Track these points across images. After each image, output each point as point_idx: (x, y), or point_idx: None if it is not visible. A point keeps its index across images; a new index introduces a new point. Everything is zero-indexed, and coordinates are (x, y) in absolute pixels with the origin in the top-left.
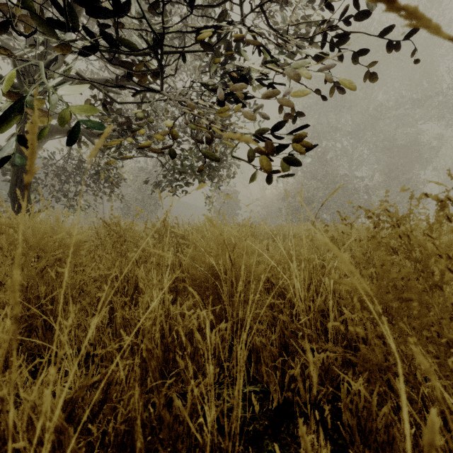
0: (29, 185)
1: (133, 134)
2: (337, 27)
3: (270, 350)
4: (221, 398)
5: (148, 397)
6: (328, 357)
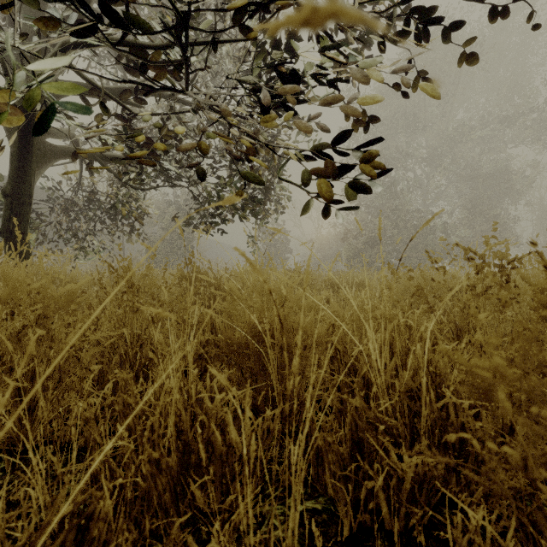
0: (26, 220)
1: (156, 157)
2: (421, 7)
3: (338, 452)
4: (267, 521)
5: (158, 521)
6: (424, 464)
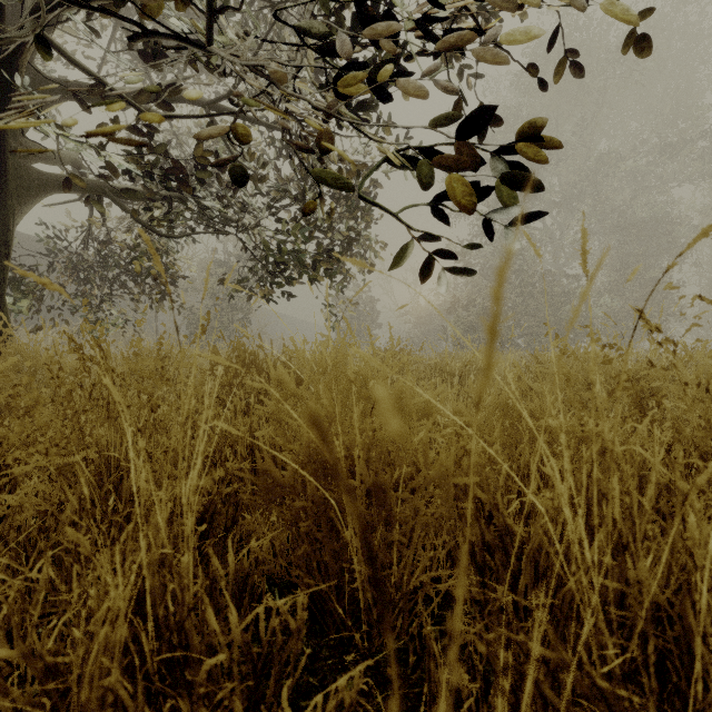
0: (2, 279)
1: (187, 187)
2: None
3: None
4: None
5: None
6: None
